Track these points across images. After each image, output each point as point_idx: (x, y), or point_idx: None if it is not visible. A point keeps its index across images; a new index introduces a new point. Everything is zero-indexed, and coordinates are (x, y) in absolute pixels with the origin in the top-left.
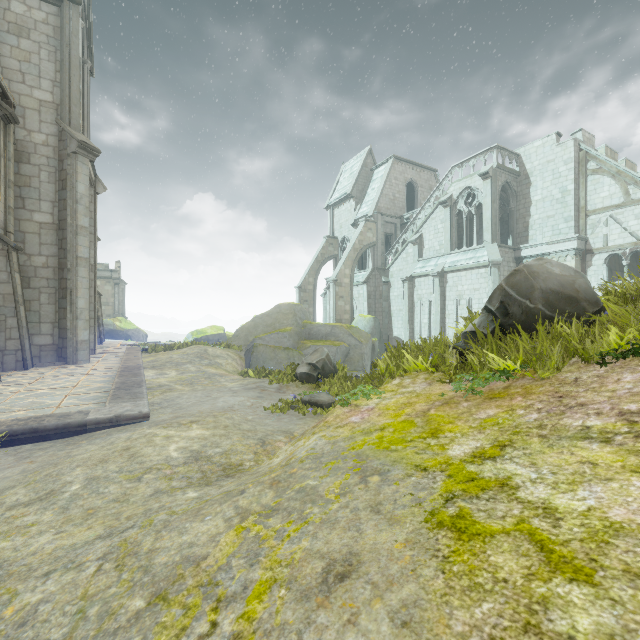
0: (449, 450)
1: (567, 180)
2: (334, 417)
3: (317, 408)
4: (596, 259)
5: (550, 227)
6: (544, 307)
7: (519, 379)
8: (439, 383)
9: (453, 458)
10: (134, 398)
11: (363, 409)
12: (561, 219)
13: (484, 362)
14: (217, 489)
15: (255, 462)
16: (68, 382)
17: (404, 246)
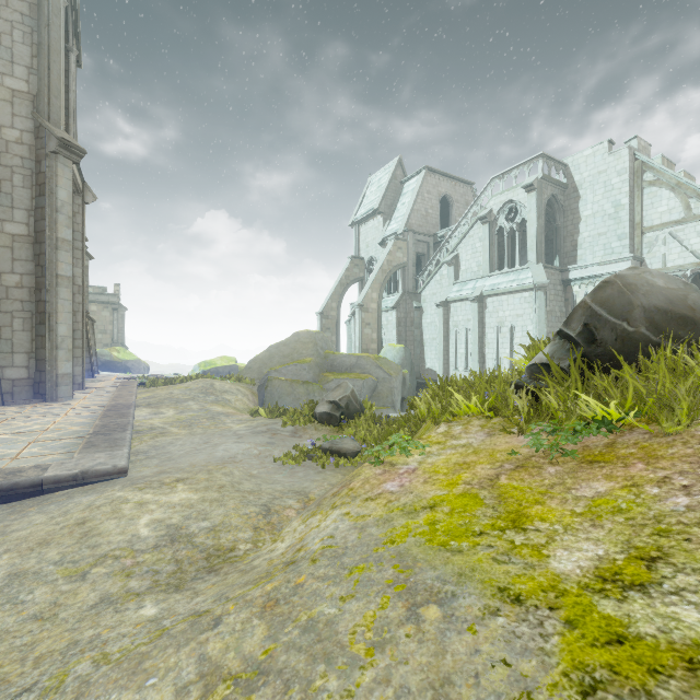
0: (551, 559)
1: (621, 193)
2: (362, 482)
3: (340, 457)
4: None
5: (601, 246)
6: (649, 331)
7: (625, 432)
8: (502, 433)
9: (563, 578)
10: (112, 446)
11: (401, 470)
12: (614, 237)
13: (572, 407)
14: (188, 600)
15: (253, 544)
16: (39, 425)
17: (438, 267)
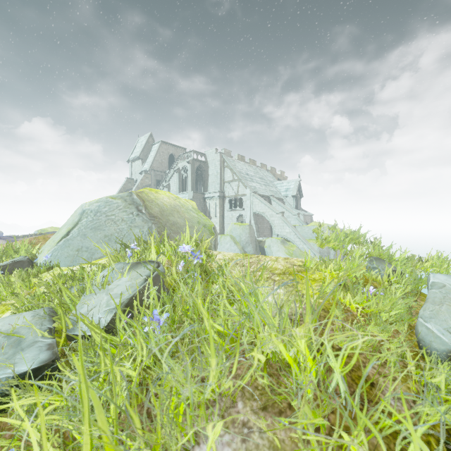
0: None
1: (218, 168)
2: None
3: None
4: (226, 200)
5: (214, 186)
6: None
7: None
8: None
9: None
10: None
11: None
12: (217, 183)
13: None
14: None
15: None
16: None
17: (163, 188)
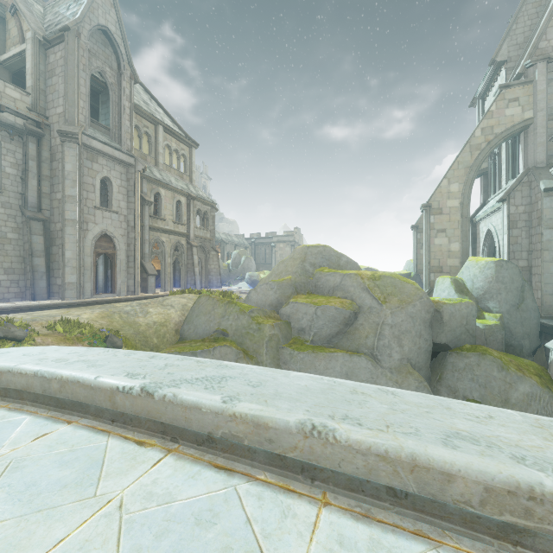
0: None
1: None
2: None
3: None
4: None
5: None
6: None
7: None
8: None
9: None
10: None
11: None
12: None
13: None
14: None
15: None
16: None
17: None
